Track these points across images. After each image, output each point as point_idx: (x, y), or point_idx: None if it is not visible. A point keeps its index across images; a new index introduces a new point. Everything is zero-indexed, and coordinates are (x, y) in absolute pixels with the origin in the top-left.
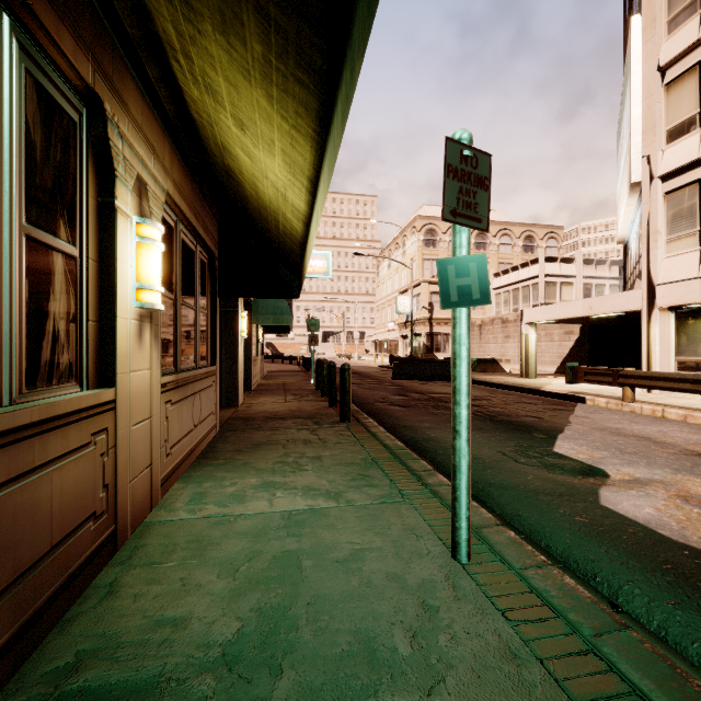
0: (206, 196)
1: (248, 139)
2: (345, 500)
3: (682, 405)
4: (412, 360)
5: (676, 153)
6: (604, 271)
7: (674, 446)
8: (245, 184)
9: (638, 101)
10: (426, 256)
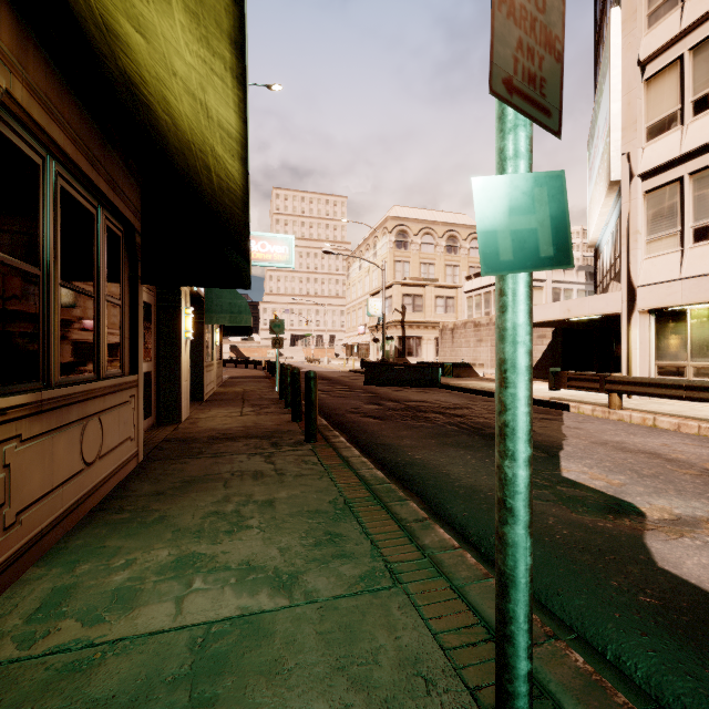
0: (115, 141)
1: None
2: (303, 589)
3: (671, 413)
4: (384, 365)
5: (656, 151)
6: (571, 275)
7: (690, 464)
8: (155, 105)
9: (617, 96)
10: (398, 258)
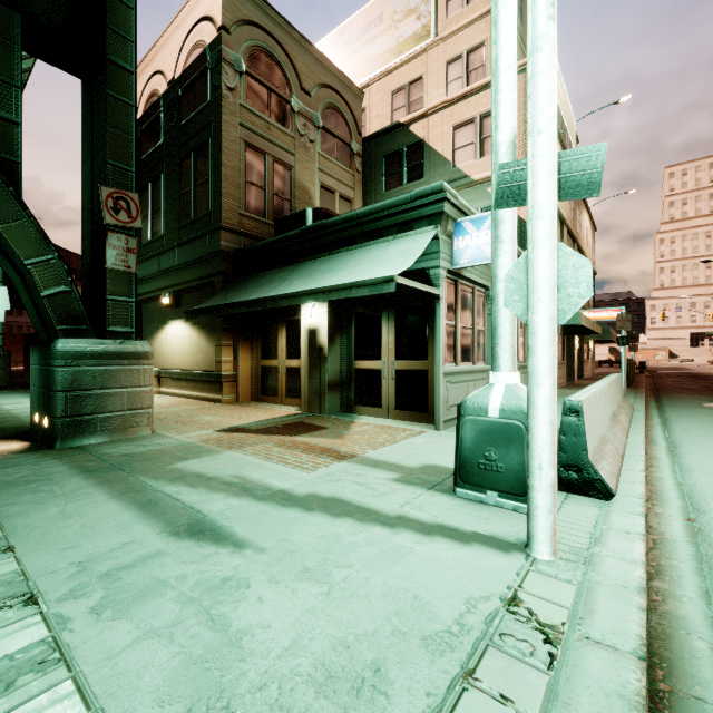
0: None
1: None
2: None
3: None
4: None
5: None
6: None
7: None
8: None
9: None
10: None
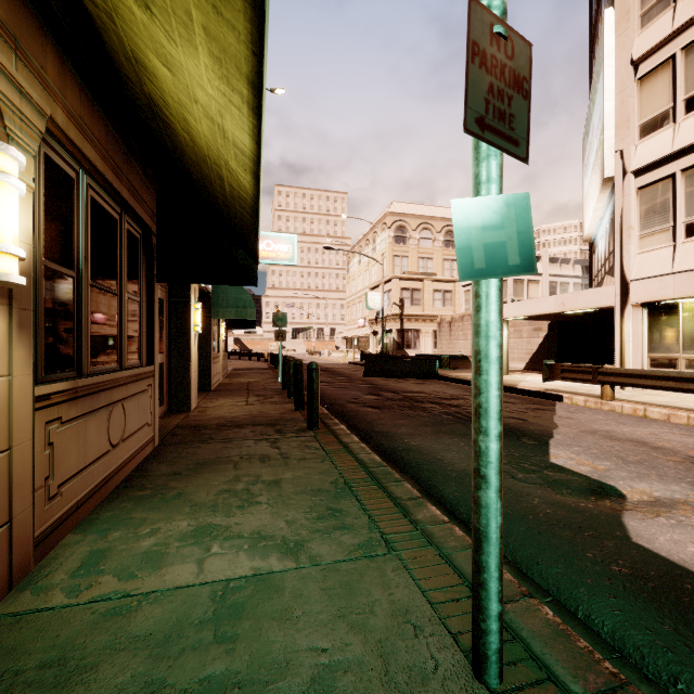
0: (135, 152)
1: (158, 27)
2: (308, 555)
3: (662, 403)
4: (383, 357)
5: (649, 148)
6: (568, 269)
7: (675, 452)
8: (175, 124)
9: (610, 95)
10: (396, 253)
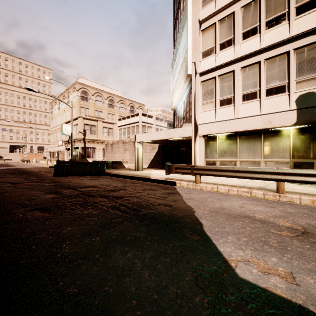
0: None
1: None
2: None
3: (219, 183)
4: (71, 163)
5: (206, 63)
6: (163, 123)
7: (276, 224)
8: None
9: (190, 35)
10: (82, 105)
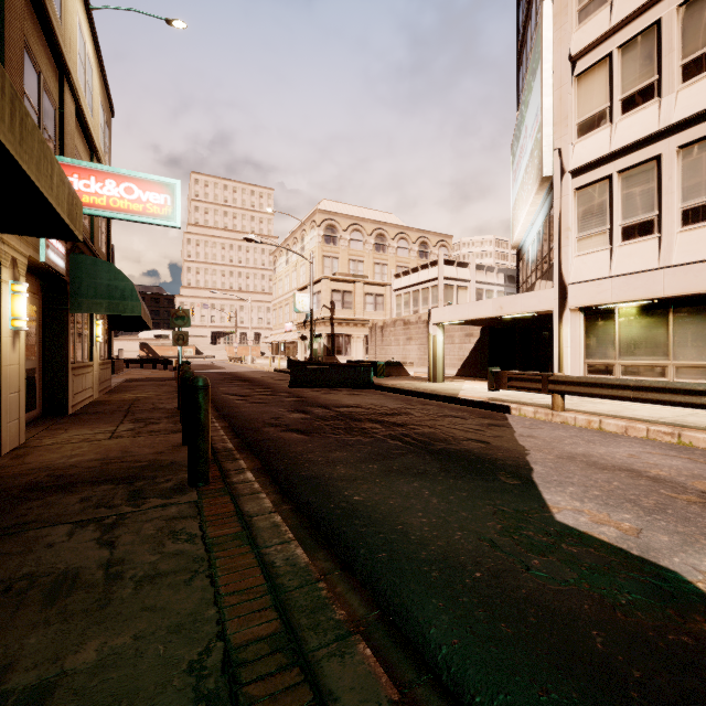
0: None
1: None
2: None
3: (611, 413)
4: (312, 364)
5: (587, 148)
6: (492, 277)
7: (681, 485)
8: None
9: (549, 91)
10: (326, 253)
